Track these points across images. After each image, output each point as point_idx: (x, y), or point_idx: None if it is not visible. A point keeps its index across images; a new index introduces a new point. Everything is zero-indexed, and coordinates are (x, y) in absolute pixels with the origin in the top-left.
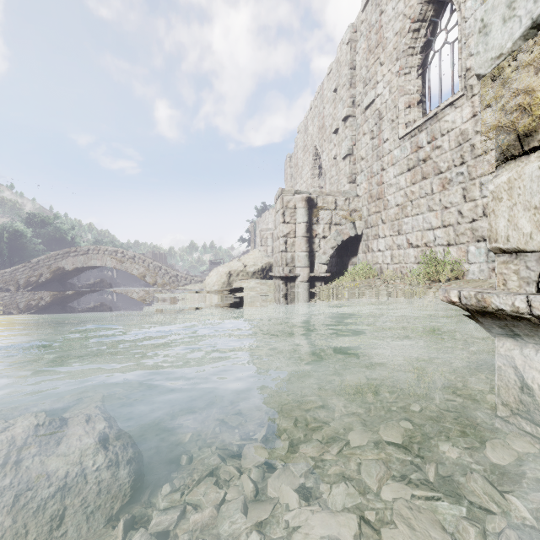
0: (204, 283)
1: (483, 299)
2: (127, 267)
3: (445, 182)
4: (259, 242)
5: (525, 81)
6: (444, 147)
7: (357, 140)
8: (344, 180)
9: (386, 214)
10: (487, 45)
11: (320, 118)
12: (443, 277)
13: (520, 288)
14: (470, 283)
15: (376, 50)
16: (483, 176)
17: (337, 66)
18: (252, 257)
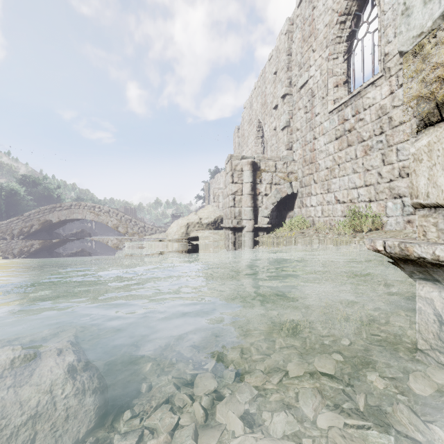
0: (167, 232)
1: (405, 249)
2: (103, 220)
3: (367, 149)
4: (212, 199)
5: (443, 55)
6: (366, 119)
7: (293, 114)
8: (283, 148)
9: (318, 176)
10: (409, 25)
11: (262, 96)
12: (365, 228)
13: (438, 239)
14: (388, 233)
15: (309, 39)
16: (399, 144)
17: (276, 53)
18: (206, 211)
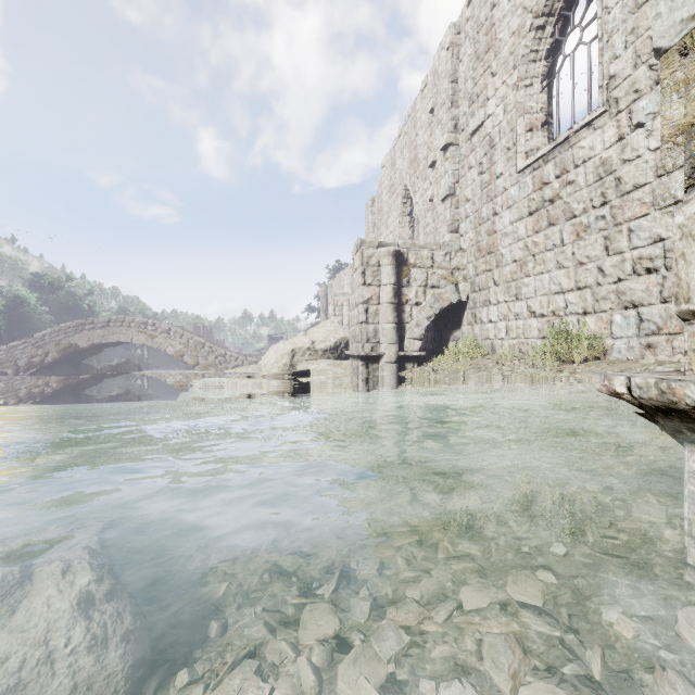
0: (260, 364)
1: (670, 391)
2: (160, 344)
3: (581, 229)
4: (332, 311)
5: None
6: (578, 182)
7: (460, 176)
8: (444, 229)
9: (500, 273)
10: (674, 0)
11: (411, 148)
12: (578, 356)
13: None
14: (615, 364)
15: (486, 56)
16: (632, 220)
17: (433, 79)
18: (323, 331)
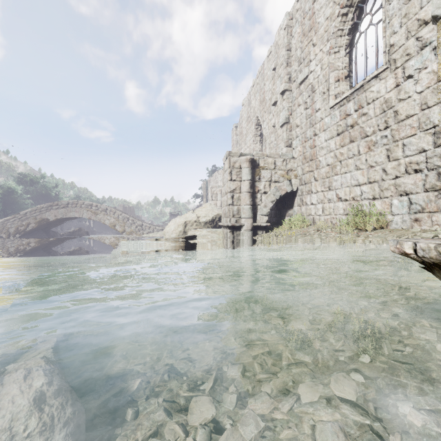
0: (164, 231)
1: None
2: (100, 218)
3: (371, 144)
4: (210, 197)
5: None
6: (369, 114)
7: (293, 110)
8: (282, 145)
9: (318, 173)
10: None
11: (261, 93)
12: (369, 226)
13: None
14: (394, 232)
15: (309, 33)
16: (405, 138)
17: (275, 48)
18: (204, 210)
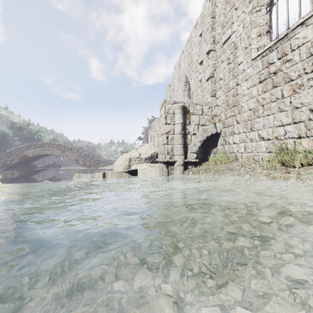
0: (113, 165)
1: None
2: (67, 155)
3: (296, 87)
4: (149, 139)
5: None
6: (294, 59)
7: (216, 67)
8: (207, 95)
9: (241, 117)
10: None
11: (189, 57)
12: (297, 163)
13: None
14: None
15: None
16: None
17: (201, 18)
18: (145, 148)
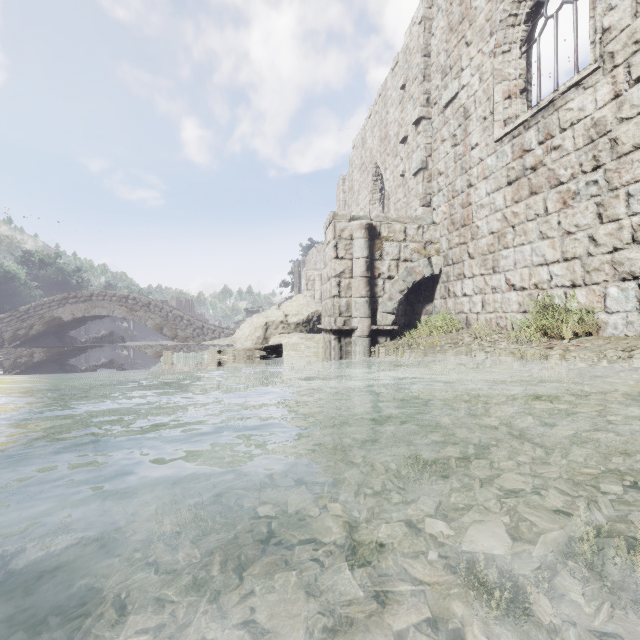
0: (234, 337)
1: None
2: (140, 317)
3: (568, 197)
4: (304, 286)
5: None
6: (565, 146)
7: (433, 150)
8: (416, 203)
9: (475, 246)
10: None
11: (382, 126)
12: (568, 332)
13: None
14: (613, 341)
15: (460, 26)
16: (632, 184)
17: (405, 55)
18: (295, 305)
